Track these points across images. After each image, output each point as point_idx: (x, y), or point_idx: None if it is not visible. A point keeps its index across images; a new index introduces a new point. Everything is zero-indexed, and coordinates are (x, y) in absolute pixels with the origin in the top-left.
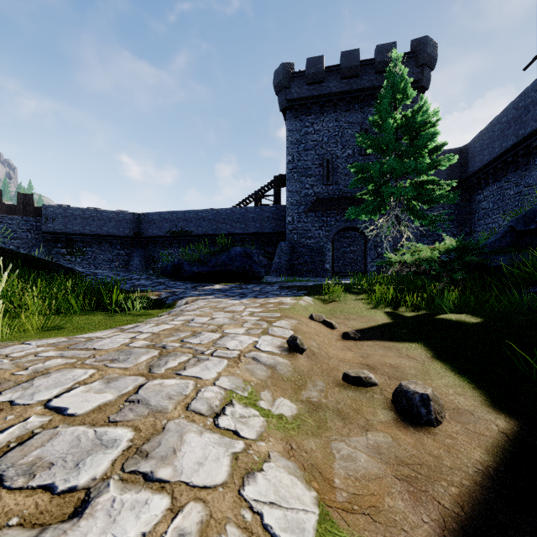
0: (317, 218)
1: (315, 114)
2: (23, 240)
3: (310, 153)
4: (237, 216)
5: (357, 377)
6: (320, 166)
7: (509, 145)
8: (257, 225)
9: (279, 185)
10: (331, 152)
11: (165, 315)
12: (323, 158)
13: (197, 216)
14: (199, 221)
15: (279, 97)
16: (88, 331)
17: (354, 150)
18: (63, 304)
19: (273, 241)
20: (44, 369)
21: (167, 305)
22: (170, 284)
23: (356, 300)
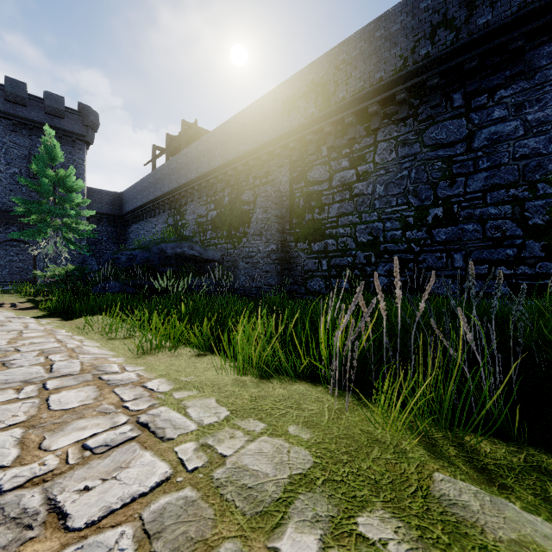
0: None
1: None
2: None
3: None
4: None
5: (1, 306)
6: None
7: (139, 205)
8: None
9: None
10: None
11: None
12: None
13: None
14: None
15: None
16: None
17: (22, 170)
18: None
19: None
20: None
21: None
22: None
23: (11, 296)
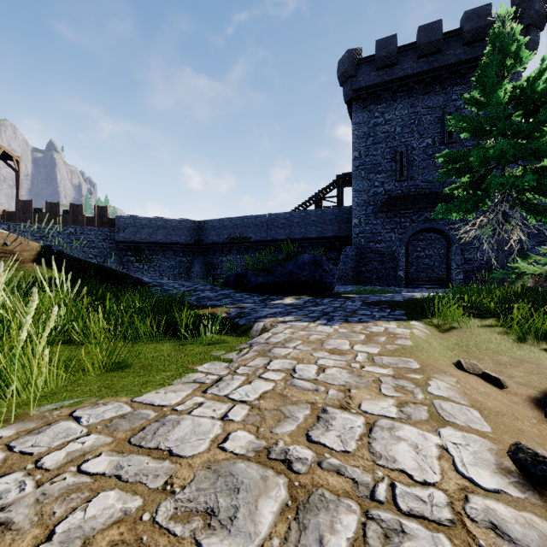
0: (388, 219)
1: (386, 102)
2: (99, 249)
3: (380, 147)
4: (297, 220)
5: None
6: (392, 160)
7: None
8: (318, 229)
9: (342, 185)
10: (405, 143)
11: (246, 348)
12: (396, 150)
13: (255, 222)
14: (257, 227)
15: (344, 88)
16: (157, 375)
17: (434, 139)
18: (129, 327)
19: (335, 246)
20: (82, 543)
21: (241, 329)
22: (236, 296)
23: (484, 328)
